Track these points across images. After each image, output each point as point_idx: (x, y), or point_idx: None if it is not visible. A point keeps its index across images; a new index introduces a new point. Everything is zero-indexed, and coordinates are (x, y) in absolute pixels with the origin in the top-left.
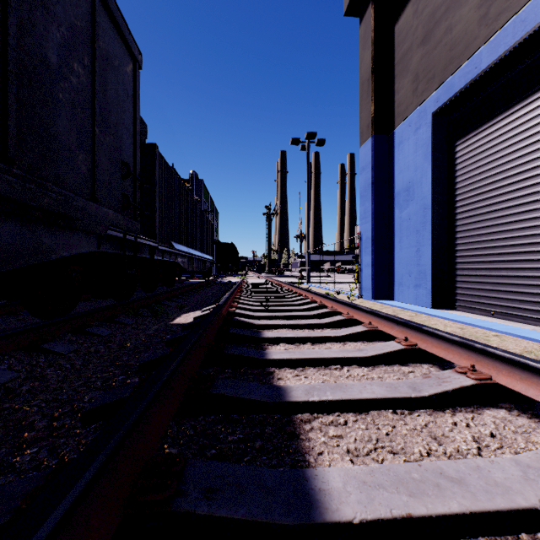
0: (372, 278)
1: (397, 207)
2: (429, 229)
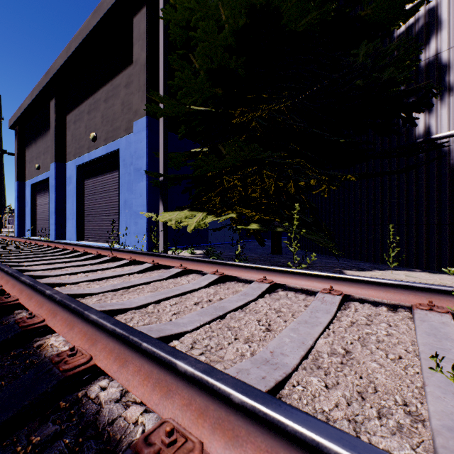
0: (18, 229)
1: (26, 207)
2: (30, 215)
